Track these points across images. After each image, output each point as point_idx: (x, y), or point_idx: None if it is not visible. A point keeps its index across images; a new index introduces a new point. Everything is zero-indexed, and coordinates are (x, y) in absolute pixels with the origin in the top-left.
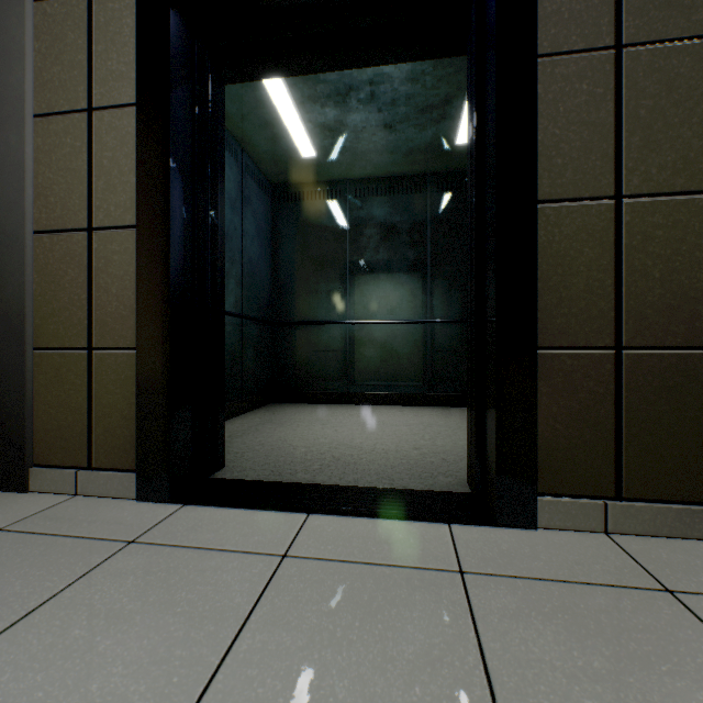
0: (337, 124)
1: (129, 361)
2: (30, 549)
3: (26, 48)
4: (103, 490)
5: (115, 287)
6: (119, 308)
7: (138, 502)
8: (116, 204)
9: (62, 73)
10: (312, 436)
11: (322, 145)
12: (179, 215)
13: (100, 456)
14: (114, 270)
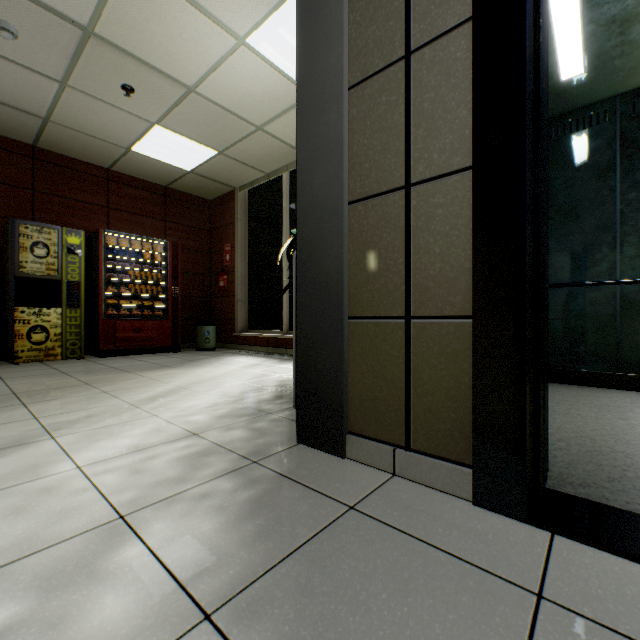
0: (639, 7)
1: (455, 332)
2: (405, 557)
3: (343, 24)
4: (425, 478)
5: (438, 245)
6: (442, 269)
7: (477, 507)
8: (439, 150)
9: (375, 32)
10: (630, 438)
11: (596, 53)
12: (528, 140)
13: (418, 437)
14: (436, 227)
